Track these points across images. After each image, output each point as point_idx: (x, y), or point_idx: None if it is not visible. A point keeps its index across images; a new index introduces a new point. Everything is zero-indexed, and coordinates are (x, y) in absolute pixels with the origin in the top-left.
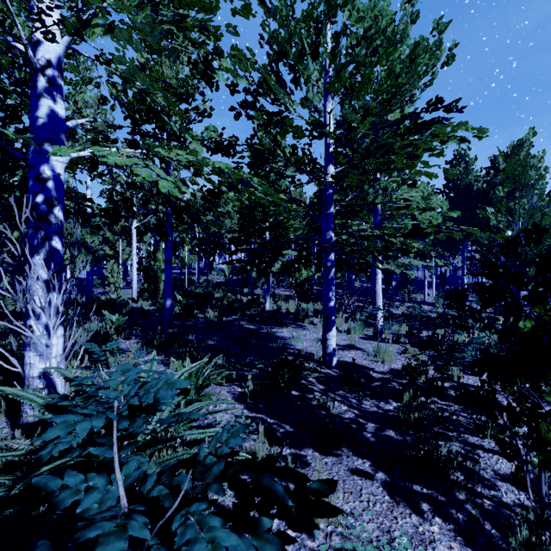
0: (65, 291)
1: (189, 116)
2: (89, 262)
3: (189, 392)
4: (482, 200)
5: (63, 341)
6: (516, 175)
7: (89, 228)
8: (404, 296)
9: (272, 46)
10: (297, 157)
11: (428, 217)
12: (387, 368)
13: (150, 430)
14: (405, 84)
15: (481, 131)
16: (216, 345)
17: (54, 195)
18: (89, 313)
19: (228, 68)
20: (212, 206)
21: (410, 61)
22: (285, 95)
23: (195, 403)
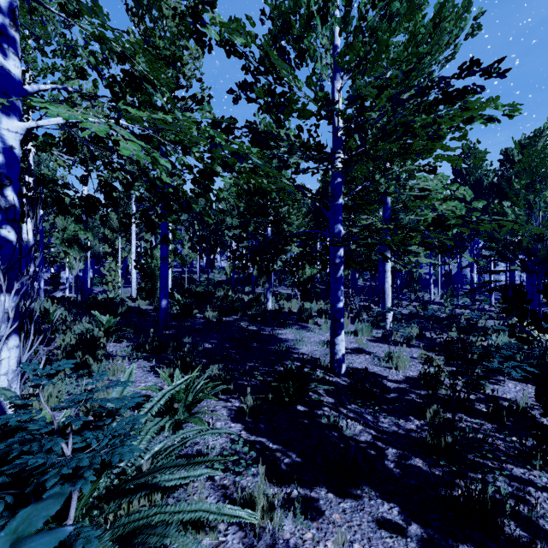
0: (64, 289)
1: (186, 103)
2: (83, 259)
3: (178, 409)
4: (496, 194)
5: (18, 353)
6: (534, 166)
7: (82, 224)
8: (410, 295)
9: (274, 21)
10: (302, 140)
11: (451, 207)
12: (402, 376)
13: (121, 467)
14: (426, 55)
15: (513, 108)
16: (214, 349)
17: (4, 172)
18: (83, 313)
19: (222, 22)
20: (203, 190)
21: (432, 28)
22: (289, 73)
23: (179, 431)
